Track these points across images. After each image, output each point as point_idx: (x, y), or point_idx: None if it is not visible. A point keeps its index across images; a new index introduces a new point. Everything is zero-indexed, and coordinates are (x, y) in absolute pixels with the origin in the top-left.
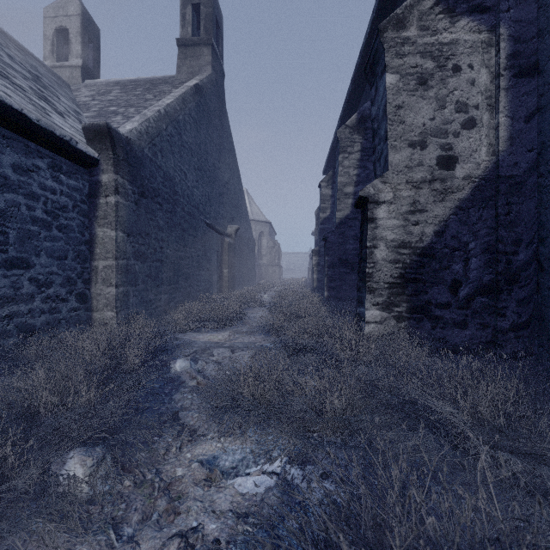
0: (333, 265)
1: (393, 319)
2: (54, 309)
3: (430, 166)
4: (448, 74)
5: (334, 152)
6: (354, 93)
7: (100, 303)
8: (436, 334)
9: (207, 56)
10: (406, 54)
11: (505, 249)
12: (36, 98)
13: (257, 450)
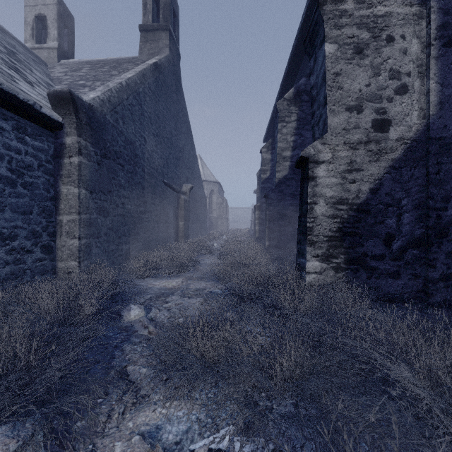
0: (273, 219)
1: (331, 269)
2: (19, 260)
3: (366, 128)
4: (382, 44)
5: (273, 123)
6: (290, 72)
7: (65, 254)
8: (372, 284)
9: (165, 39)
10: (343, 25)
11: (435, 205)
12: (5, 67)
13: (203, 418)
